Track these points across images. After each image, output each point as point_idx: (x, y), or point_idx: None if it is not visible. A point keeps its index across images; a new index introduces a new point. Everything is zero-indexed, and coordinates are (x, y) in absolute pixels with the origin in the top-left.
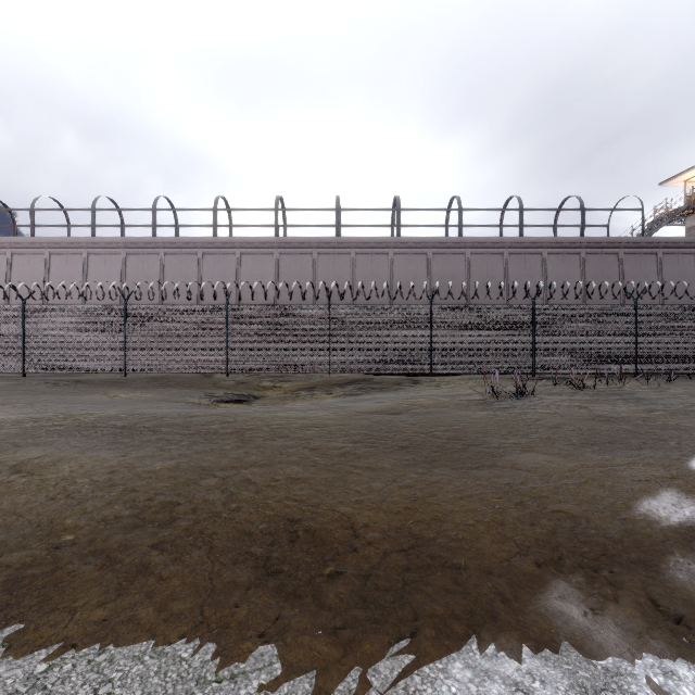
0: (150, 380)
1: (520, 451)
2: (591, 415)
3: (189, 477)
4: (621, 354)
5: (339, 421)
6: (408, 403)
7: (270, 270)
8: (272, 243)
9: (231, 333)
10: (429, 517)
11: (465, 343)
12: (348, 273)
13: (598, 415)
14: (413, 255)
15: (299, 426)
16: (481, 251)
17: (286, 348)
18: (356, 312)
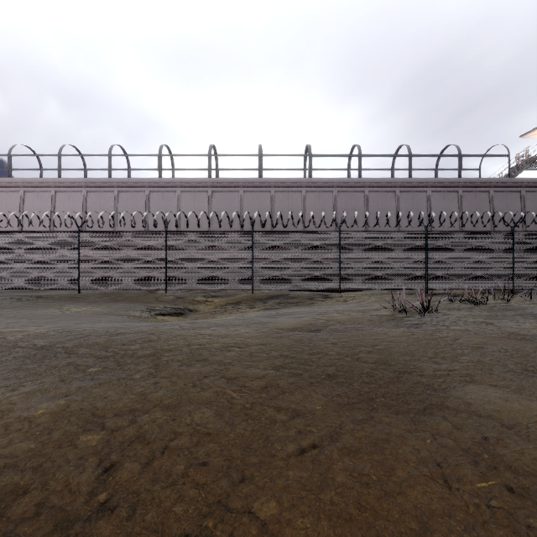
0: (102, 295)
1: (461, 381)
2: (503, 332)
3: (69, 429)
4: (501, 274)
5: (260, 340)
6: (324, 319)
7: (205, 205)
8: (206, 183)
9: (169, 256)
10: (401, 533)
11: (368, 264)
12: (268, 207)
13: (510, 332)
14: (321, 193)
15: (220, 346)
16: (377, 189)
17: (215, 268)
18: (276, 237)
